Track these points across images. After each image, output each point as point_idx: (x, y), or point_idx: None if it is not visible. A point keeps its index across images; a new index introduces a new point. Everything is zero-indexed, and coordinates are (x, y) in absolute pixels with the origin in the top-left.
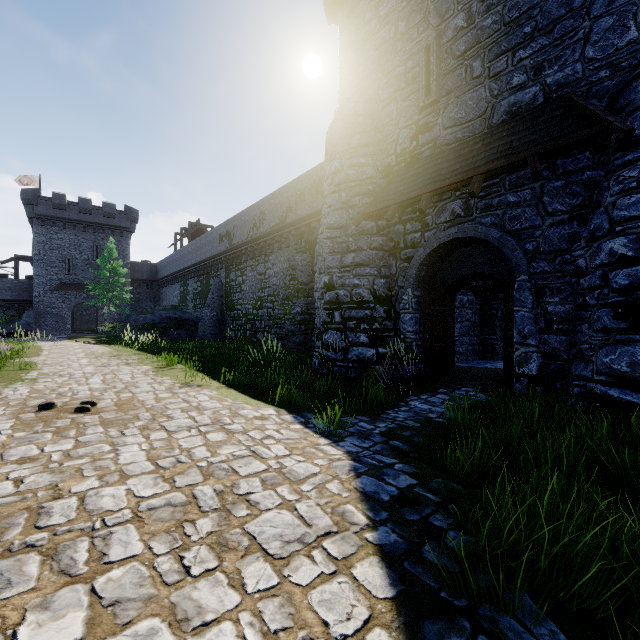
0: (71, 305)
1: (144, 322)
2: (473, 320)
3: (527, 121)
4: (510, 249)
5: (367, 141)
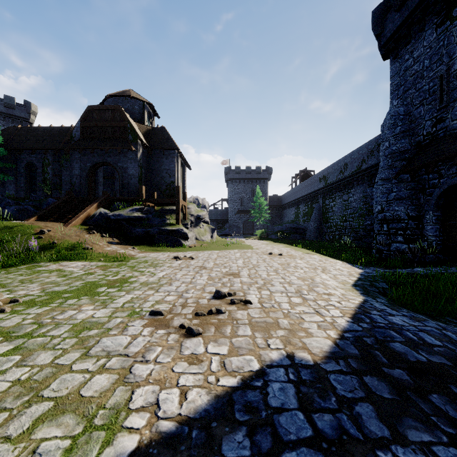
0: (242, 221)
1: (277, 230)
2: None
3: None
4: None
5: (405, 129)
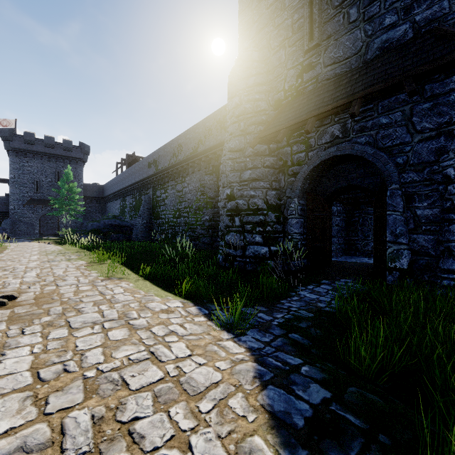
0: (39, 215)
1: (92, 228)
2: (341, 225)
3: (399, 53)
4: (383, 163)
5: (261, 81)
